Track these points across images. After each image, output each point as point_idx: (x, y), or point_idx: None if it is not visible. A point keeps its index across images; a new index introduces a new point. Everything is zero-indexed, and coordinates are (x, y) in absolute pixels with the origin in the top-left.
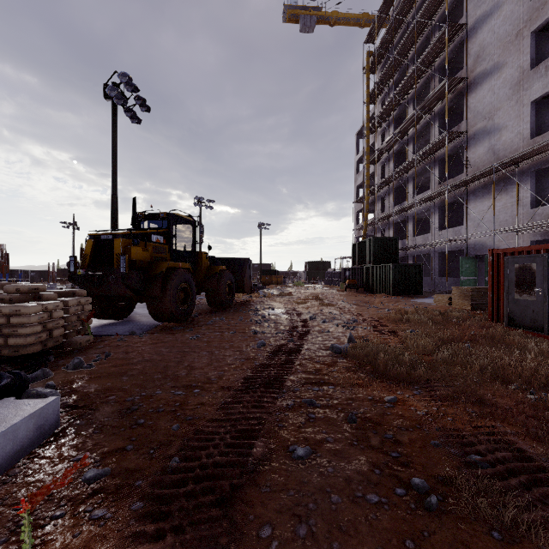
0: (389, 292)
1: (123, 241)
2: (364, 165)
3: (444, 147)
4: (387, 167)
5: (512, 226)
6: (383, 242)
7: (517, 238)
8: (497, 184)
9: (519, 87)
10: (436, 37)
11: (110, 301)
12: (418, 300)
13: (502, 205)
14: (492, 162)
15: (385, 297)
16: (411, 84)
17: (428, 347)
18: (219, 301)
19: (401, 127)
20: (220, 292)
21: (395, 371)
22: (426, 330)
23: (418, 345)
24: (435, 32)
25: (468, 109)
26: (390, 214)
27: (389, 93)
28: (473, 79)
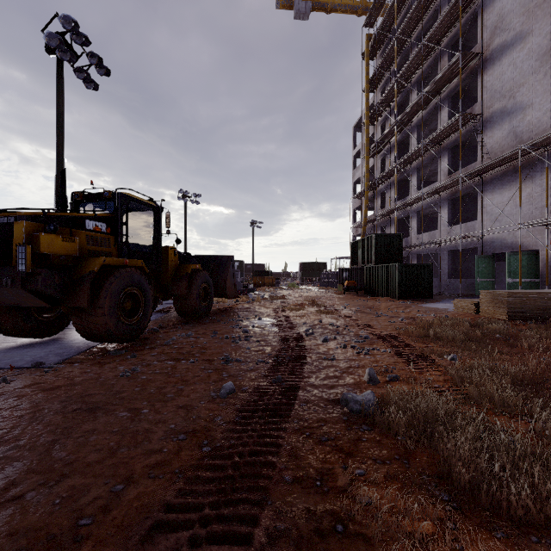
0: (395, 296)
1: (28, 225)
2: (363, 158)
3: (455, 133)
4: (388, 160)
5: (539, 219)
6: (385, 239)
7: (547, 233)
8: (521, 172)
9: (548, 57)
10: (446, 8)
11: (26, 313)
12: (430, 305)
13: (526, 195)
14: (514, 146)
15: (391, 301)
16: (416, 66)
17: (512, 401)
18: (190, 309)
19: (405, 113)
20: (191, 298)
21: (504, 495)
22: (487, 362)
23: (488, 393)
24: (443, 6)
25: (484, 88)
26: (392, 210)
27: (390, 79)
28: (489, 54)
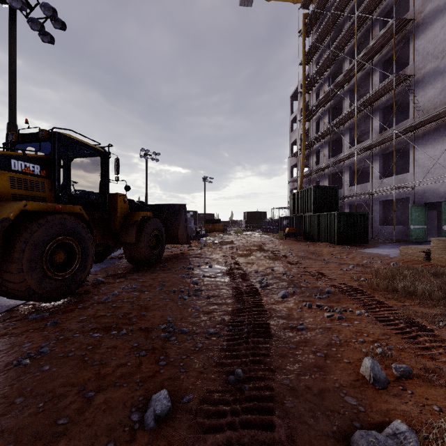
0: (334, 241)
1: None
2: (299, 123)
3: (387, 94)
4: (322, 122)
5: None
6: (323, 191)
7: None
8: None
9: None
10: None
11: None
12: (369, 251)
13: None
14: None
15: (330, 246)
16: (349, 38)
17: None
18: (140, 257)
19: (339, 80)
20: (141, 246)
21: None
22: None
23: None
24: None
25: (416, 52)
26: (326, 166)
27: (324, 52)
28: (421, 19)
